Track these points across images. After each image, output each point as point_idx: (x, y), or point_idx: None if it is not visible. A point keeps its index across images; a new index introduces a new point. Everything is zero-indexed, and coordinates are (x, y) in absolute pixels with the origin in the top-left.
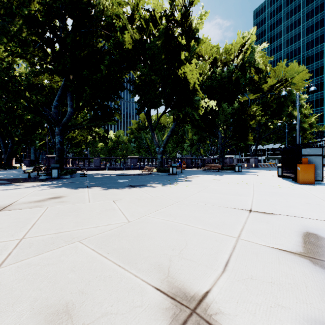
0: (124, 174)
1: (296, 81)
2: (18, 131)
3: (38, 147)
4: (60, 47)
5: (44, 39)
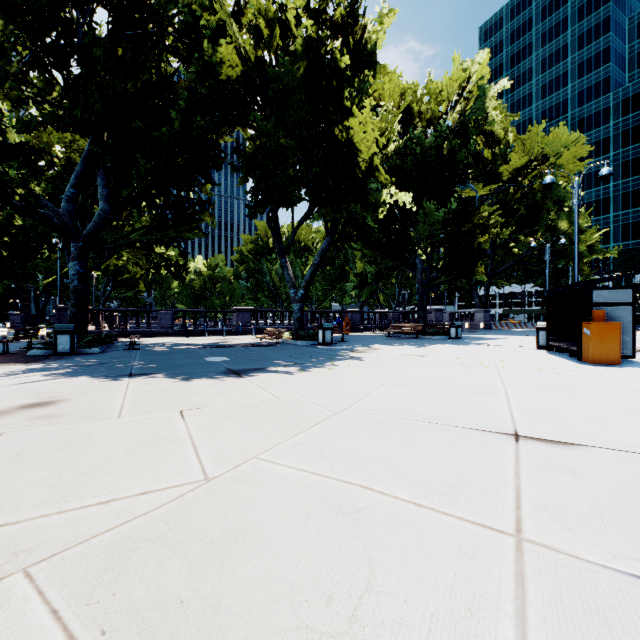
0: (221, 345)
1: (564, 161)
2: None
3: (44, 288)
4: (81, 69)
5: (42, 46)
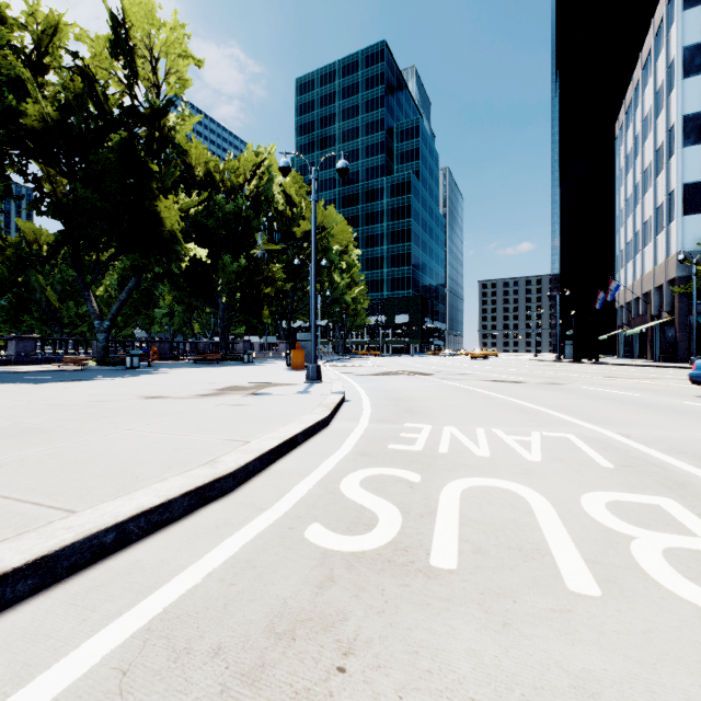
0: (18, 372)
1: (336, 234)
2: None
3: None
4: None
5: None
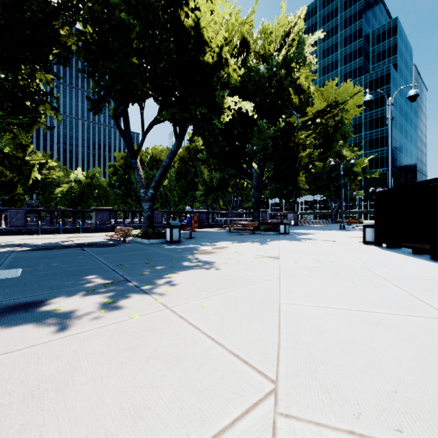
0: (56, 246)
1: (348, 108)
2: None
3: None
4: None
5: None
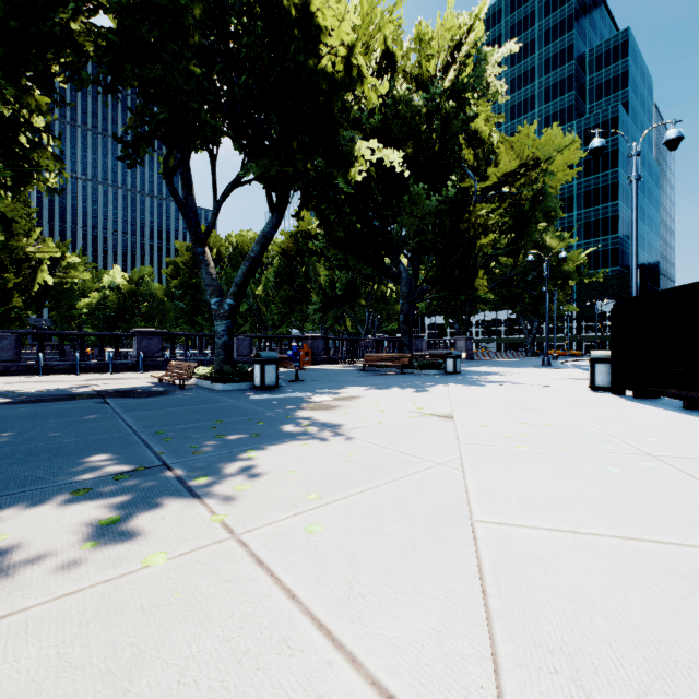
0: (59, 395)
1: (554, 169)
2: None
3: None
4: None
5: None
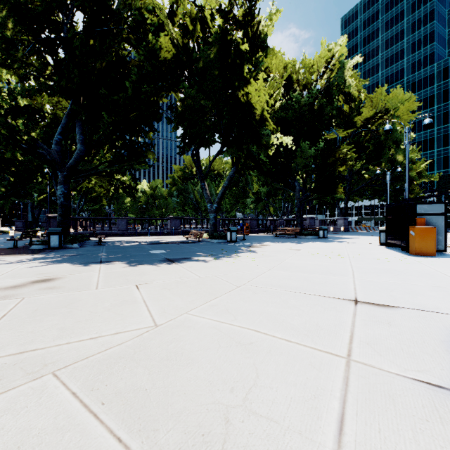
0: (160, 242)
1: (400, 113)
2: (6, 179)
3: (38, 203)
4: (65, 54)
5: (39, 40)
